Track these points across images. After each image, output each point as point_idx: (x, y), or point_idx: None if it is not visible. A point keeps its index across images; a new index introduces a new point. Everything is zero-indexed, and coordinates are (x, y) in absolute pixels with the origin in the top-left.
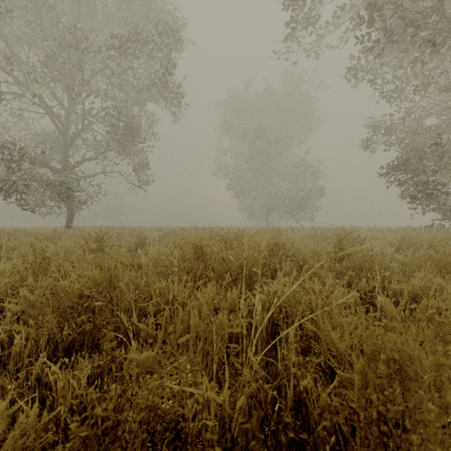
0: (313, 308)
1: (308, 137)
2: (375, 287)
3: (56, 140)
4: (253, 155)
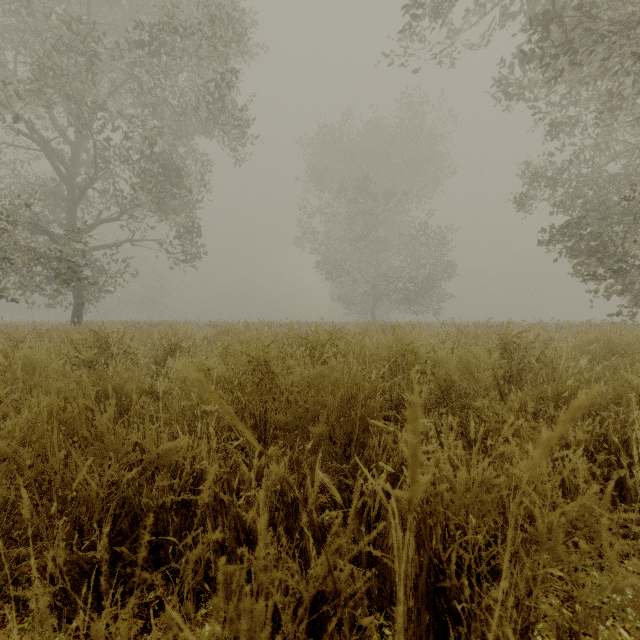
0: (537, 534)
1: (432, 192)
2: (605, 441)
3: (58, 191)
4: (353, 218)
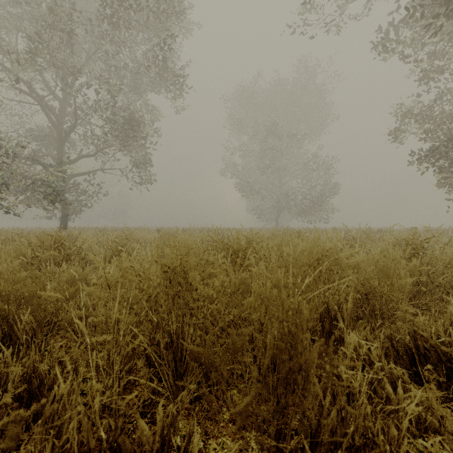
0: None
1: (321, 132)
2: None
3: (51, 134)
4: (262, 151)
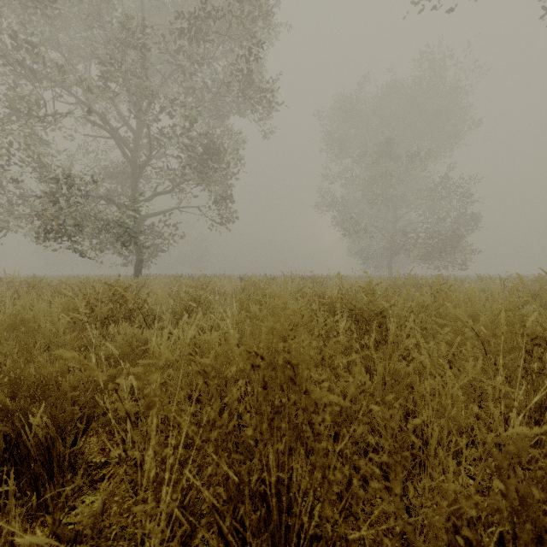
0: None
1: (452, 146)
2: None
3: (125, 171)
4: (370, 177)
